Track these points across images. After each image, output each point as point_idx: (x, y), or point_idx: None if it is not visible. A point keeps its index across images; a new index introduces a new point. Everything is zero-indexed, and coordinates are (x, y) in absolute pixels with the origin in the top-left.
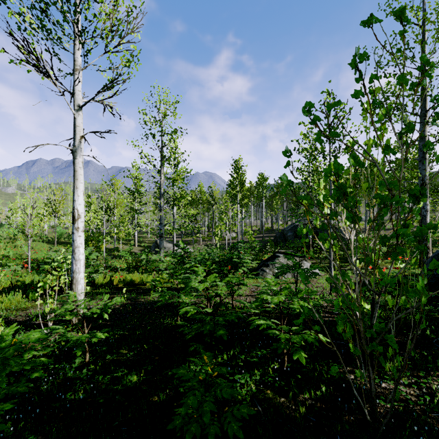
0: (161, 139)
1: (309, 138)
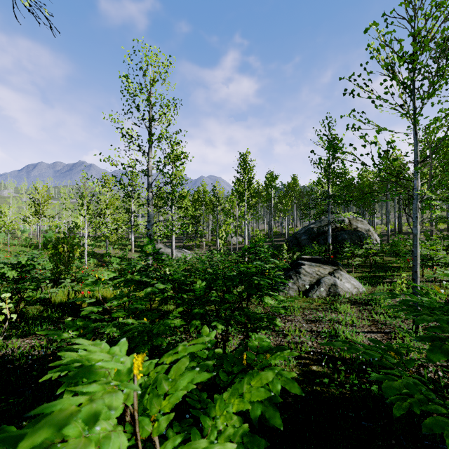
0: (149, 113)
1: (383, 56)
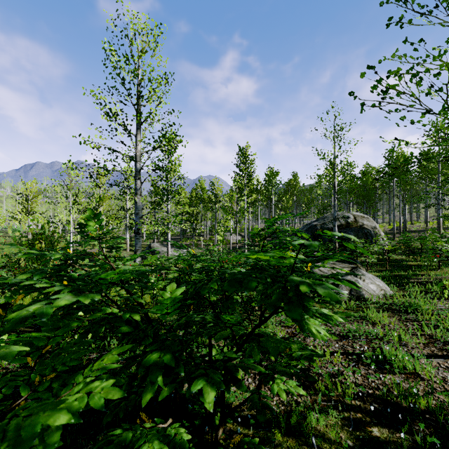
0: (137, 91)
1: None
